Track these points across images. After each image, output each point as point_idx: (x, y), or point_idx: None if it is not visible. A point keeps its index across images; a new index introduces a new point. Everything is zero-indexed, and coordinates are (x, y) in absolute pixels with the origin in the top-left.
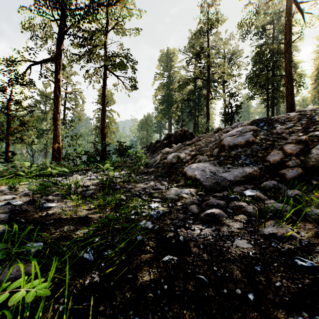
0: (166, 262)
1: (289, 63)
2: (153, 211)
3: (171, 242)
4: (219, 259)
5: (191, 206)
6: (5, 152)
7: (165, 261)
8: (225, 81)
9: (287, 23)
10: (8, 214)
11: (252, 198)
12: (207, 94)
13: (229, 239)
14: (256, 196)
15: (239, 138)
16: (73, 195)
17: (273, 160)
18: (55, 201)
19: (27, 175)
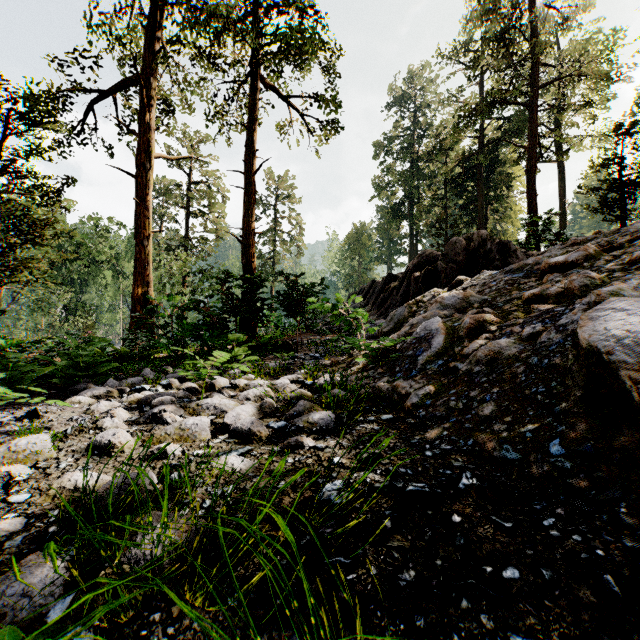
0: None
1: None
2: None
3: None
4: None
5: None
6: None
7: None
8: (586, 103)
9: None
10: None
11: None
12: (529, 144)
13: None
14: None
15: None
16: None
17: None
18: None
19: None
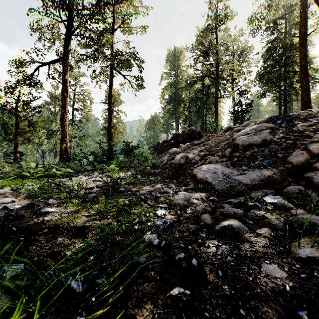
0: (176, 298)
1: (304, 57)
2: (160, 220)
3: (181, 266)
4: (246, 295)
5: (203, 215)
6: (13, 152)
7: (174, 296)
8: (234, 79)
9: (302, 15)
10: (2, 220)
11: (275, 205)
12: (215, 92)
13: (254, 263)
14: (279, 204)
15: (255, 136)
16: (75, 198)
17: (296, 161)
18: (55, 205)
19: (33, 176)
